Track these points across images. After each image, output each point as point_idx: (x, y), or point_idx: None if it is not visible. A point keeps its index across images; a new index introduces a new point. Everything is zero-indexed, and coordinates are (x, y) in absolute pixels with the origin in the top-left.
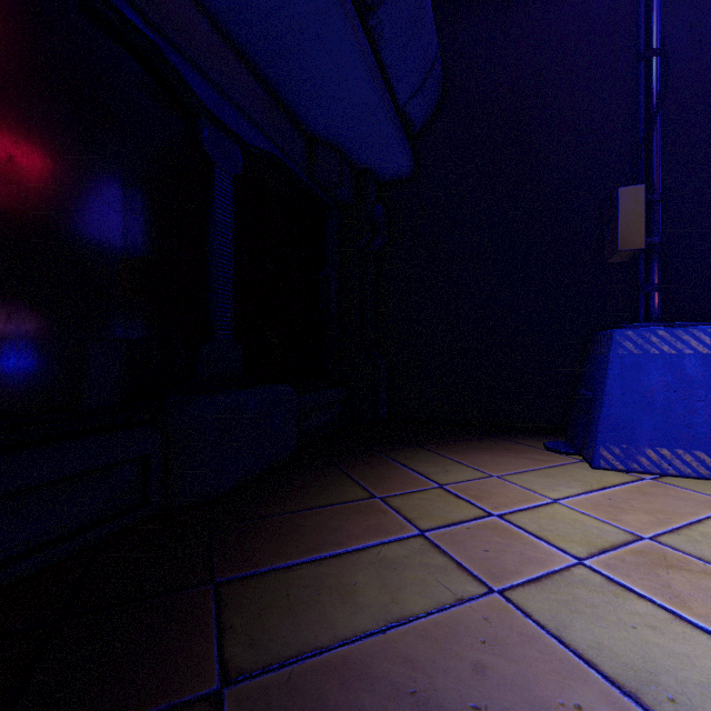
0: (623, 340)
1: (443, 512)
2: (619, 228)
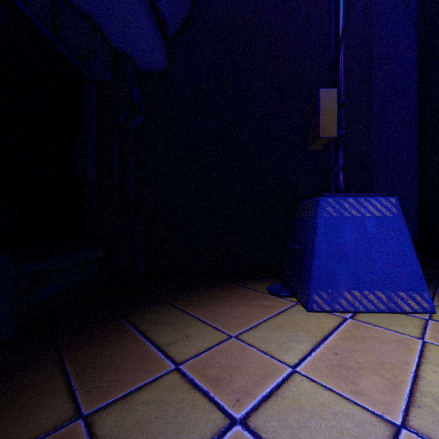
0: (326, 205)
1: (171, 435)
2: (320, 119)
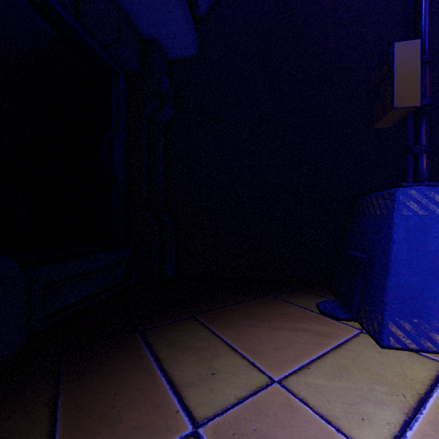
0: (407, 200)
1: None
2: (395, 84)
